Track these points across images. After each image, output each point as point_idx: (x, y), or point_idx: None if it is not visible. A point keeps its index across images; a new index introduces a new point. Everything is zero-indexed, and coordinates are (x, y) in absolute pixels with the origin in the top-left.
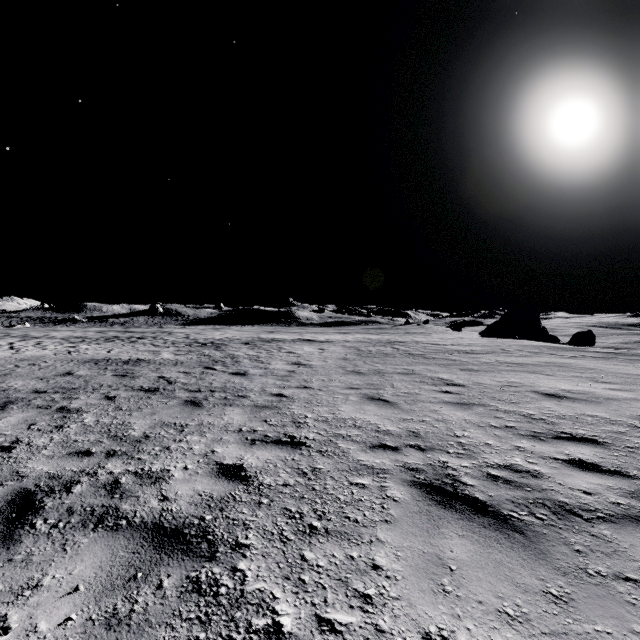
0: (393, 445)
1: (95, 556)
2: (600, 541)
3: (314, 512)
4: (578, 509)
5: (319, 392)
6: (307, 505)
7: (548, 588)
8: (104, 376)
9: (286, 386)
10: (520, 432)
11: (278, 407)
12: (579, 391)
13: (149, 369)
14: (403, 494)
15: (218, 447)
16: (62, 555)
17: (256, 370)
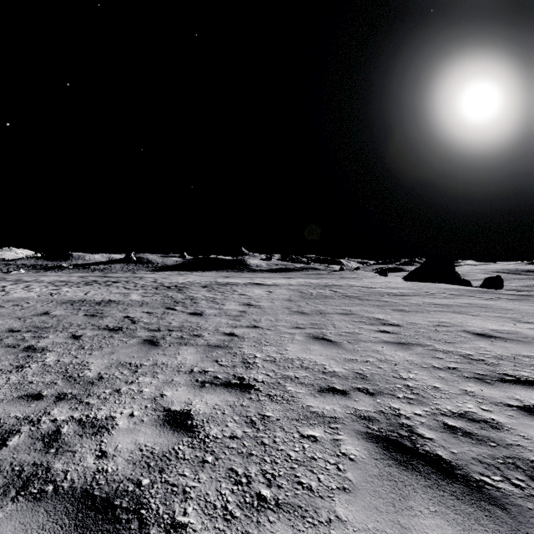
0: (341, 388)
1: None
2: None
3: (263, 475)
4: None
5: (267, 331)
6: (255, 465)
7: None
8: (76, 316)
9: (237, 325)
10: (464, 374)
11: (229, 346)
12: (507, 331)
13: (117, 309)
14: (359, 450)
15: (168, 390)
16: None
17: (211, 310)
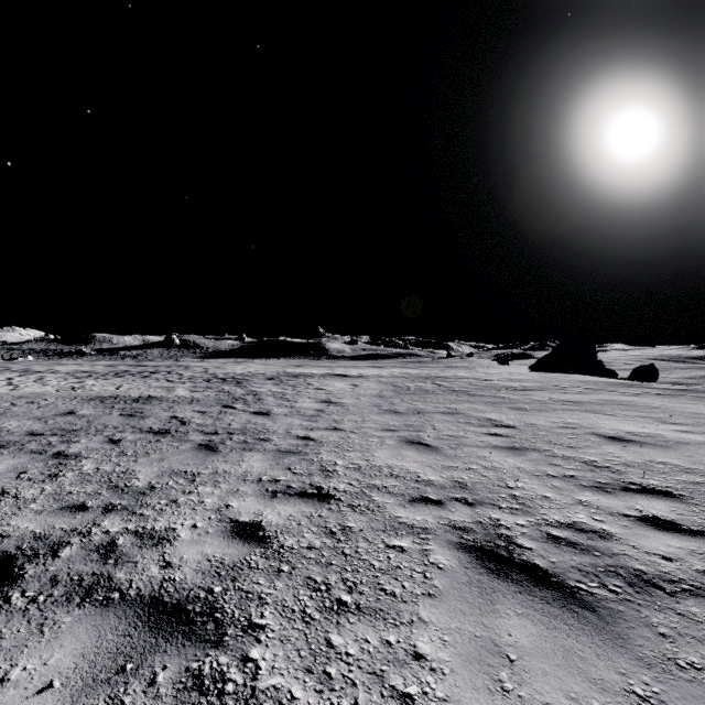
0: (436, 498)
1: (77, 640)
2: (689, 622)
3: (343, 583)
4: (658, 579)
5: (351, 435)
6: (335, 574)
7: (631, 686)
8: (110, 416)
9: (314, 427)
10: (582, 482)
11: (304, 452)
12: (646, 434)
13: (161, 408)
14: (449, 560)
15: (233, 500)
16: (38, 639)
17: (281, 409)
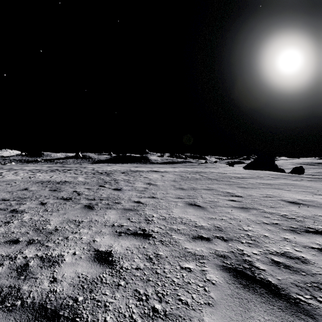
0: (206, 236)
1: None
2: None
3: (156, 294)
4: None
5: (161, 200)
6: (151, 287)
7: None
8: (44, 190)
9: (142, 196)
10: (283, 227)
11: (137, 210)
12: (308, 200)
13: (69, 186)
14: (218, 277)
15: (98, 237)
16: None
17: (127, 187)
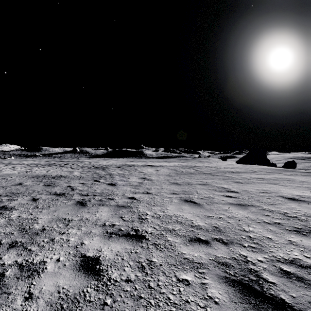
0: (204, 239)
1: None
2: None
3: None
4: None
5: (155, 196)
6: (143, 308)
7: None
8: (38, 185)
9: (136, 192)
10: (286, 228)
11: (130, 206)
12: (307, 196)
13: (64, 181)
14: (221, 294)
15: (86, 239)
16: None
17: (121, 182)
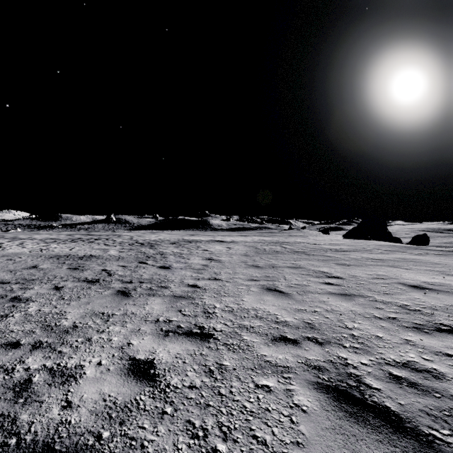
0: (292, 338)
1: None
2: None
3: (219, 428)
4: None
5: (226, 283)
6: (212, 417)
7: None
8: (60, 269)
9: (200, 278)
10: (403, 324)
11: (192, 297)
12: (437, 283)
13: (96, 263)
14: (310, 401)
15: (134, 339)
16: None
17: (178, 264)
